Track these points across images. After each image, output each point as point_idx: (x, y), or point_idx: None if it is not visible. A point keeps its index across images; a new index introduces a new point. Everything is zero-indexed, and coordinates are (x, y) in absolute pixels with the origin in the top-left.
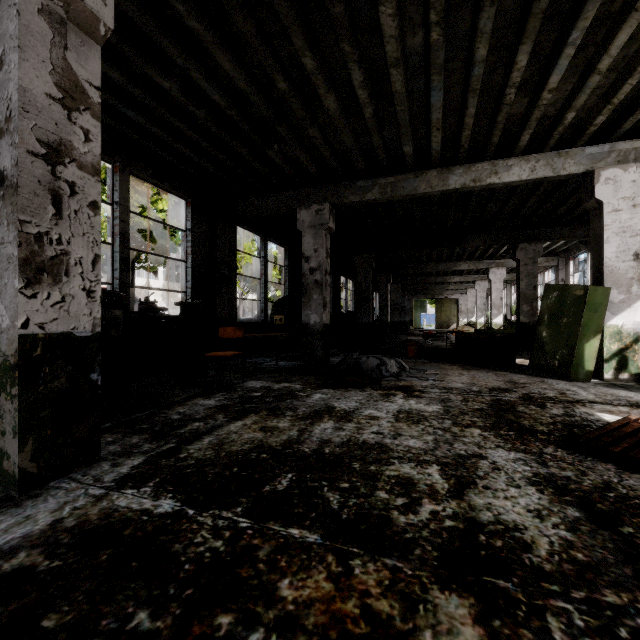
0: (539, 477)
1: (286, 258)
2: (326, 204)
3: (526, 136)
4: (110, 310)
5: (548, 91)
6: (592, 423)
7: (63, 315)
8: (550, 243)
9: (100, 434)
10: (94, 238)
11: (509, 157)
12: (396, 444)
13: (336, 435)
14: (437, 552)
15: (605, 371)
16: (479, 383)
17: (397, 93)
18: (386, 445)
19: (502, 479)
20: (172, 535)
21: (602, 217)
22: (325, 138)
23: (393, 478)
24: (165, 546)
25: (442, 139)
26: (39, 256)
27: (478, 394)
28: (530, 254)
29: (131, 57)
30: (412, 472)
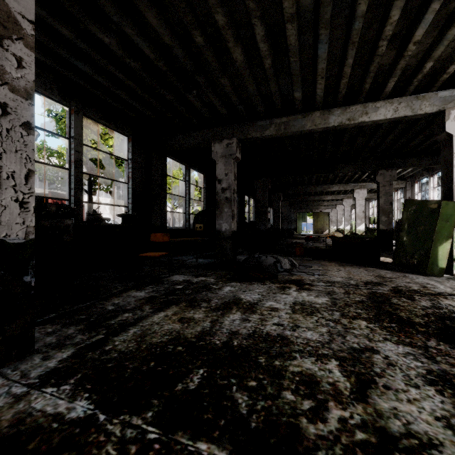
0: (433, 375)
1: (204, 182)
2: (234, 139)
3: (391, 83)
4: (62, 220)
5: (413, 43)
6: None
7: None
8: (400, 170)
9: (33, 330)
10: (27, 155)
11: (376, 101)
12: (295, 336)
13: (243, 326)
14: None
15: (454, 268)
16: (355, 277)
17: (291, 46)
18: (287, 337)
19: (399, 377)
20: (76, 451)
21: (452, 147)
22: (233, 86)
23: (297, 375)
24: None
25: (324, 87)
26: None
27: (356, 287)
28: (387, 178)
29: (76, 15)
30: (314, 368)
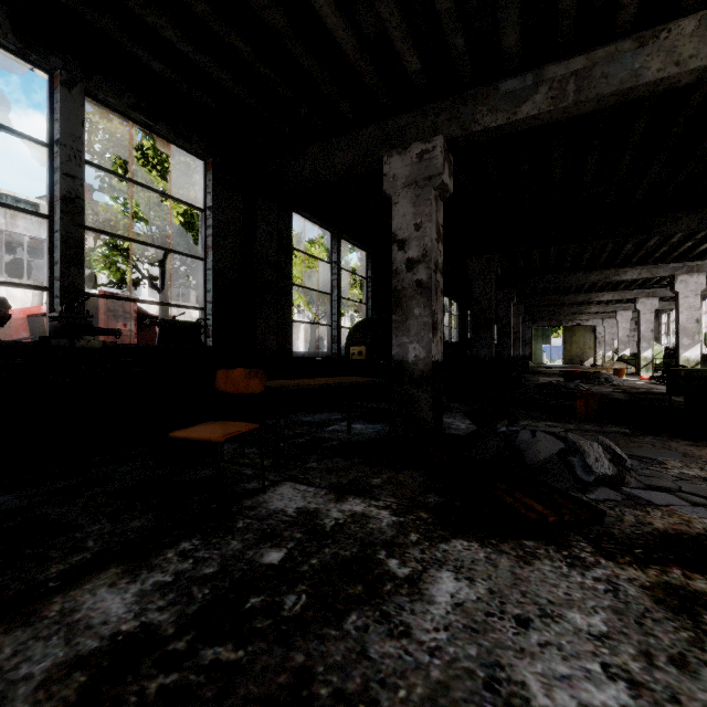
0: None
1: (369, 266)
2: (437, 139)
3: None
4: None
5: None
6: None
7: None
8: None
9: None
10: None
11: None
12: None
13: None
14: None
15: None
16: None
17: None
18: None
19: None
20: None
21: None
22: None
23: None
24: None
25: None
26: None
27: None
28: None
29: None
30: None
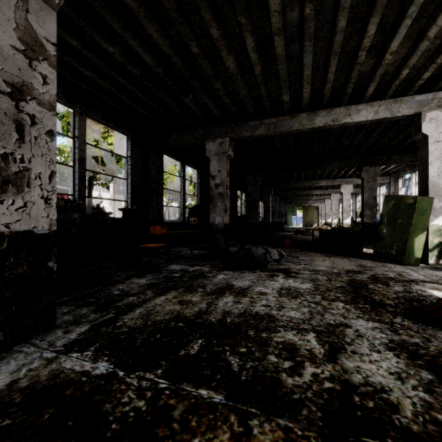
0: (394, 343)
1: (198, 177)
2: (227, 138)
3: (372, 88)
4: (70, 214)
5: (390, 53)
6: (426, 298)
7: (25, 217)
8: (384, 167)
9: (55, 308)
10: (51, 158)
11: (358, 104)
12: (281, 315)
13: (235, 307)
14: (321, 412)
15: (429, 258)
16: (338, 267)
17: (279, 55)
18: (273, 316)
19: (365, 345)
20: (104, 395)
21: (427, 146)
22: (226, 90)
23: (280, 344)
24: (97, 406)
25: (310, 90)
26: (5, 171)
27: (338, 275)
28: (371, 174)
29: (84, 28)
30: (294, 339)
